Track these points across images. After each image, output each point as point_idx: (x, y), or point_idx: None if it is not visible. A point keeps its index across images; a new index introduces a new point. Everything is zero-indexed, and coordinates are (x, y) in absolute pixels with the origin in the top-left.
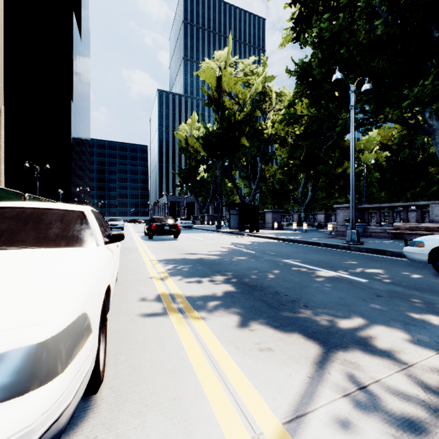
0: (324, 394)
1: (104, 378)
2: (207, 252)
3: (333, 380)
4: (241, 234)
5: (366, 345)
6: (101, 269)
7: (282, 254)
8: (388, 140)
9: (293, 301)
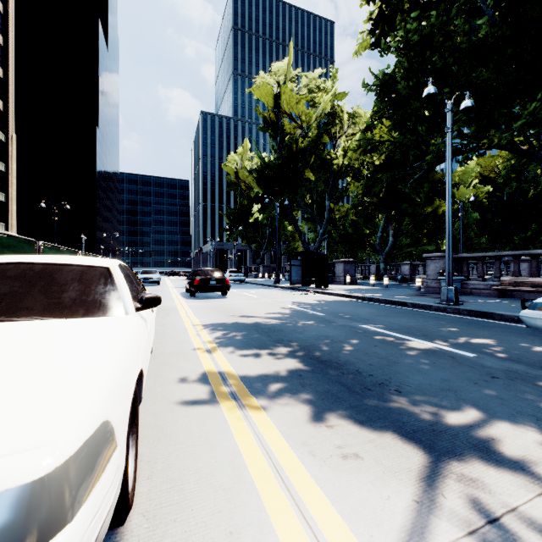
0: (440, 530)
1: (134, 497)
2: (264, 314)
3: (450, 507)
4: (305, 291)
5: (489, 451)
6: (130, 349)
7: (360, 318)
8: (490, 172)
9: (380, 384)
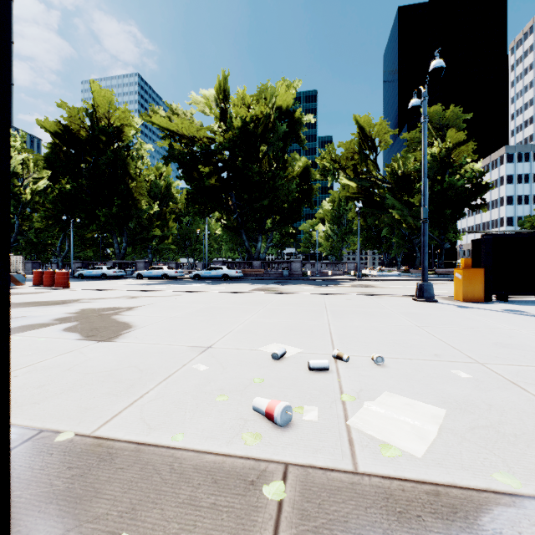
0: None
1: None
2: None
3: None
4: None
5: None
6: None
7: None
8: None
9: None
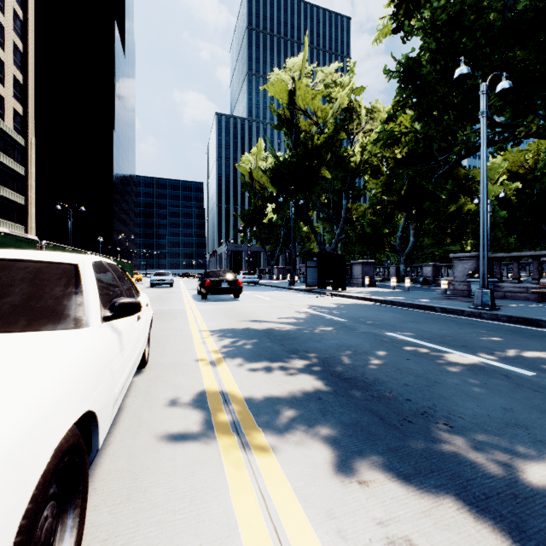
0: None
1: None
2: (277, 318)
3: None
4: (321, 293)
5: None
6: (62, 385)
7: (384, 324)
8: (519, 167)
9: (423, 413)
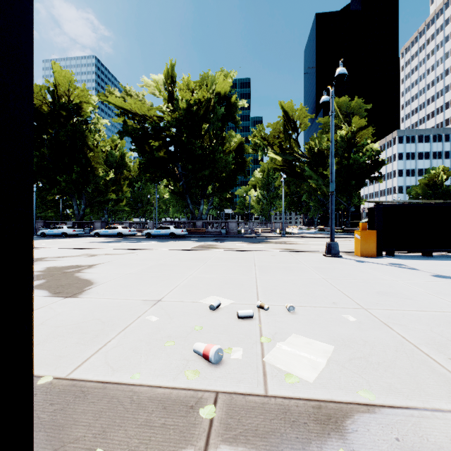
0: None
1: None
2: None
3: None
4: None
5: None
6: None
7: None
8: None
9: None
